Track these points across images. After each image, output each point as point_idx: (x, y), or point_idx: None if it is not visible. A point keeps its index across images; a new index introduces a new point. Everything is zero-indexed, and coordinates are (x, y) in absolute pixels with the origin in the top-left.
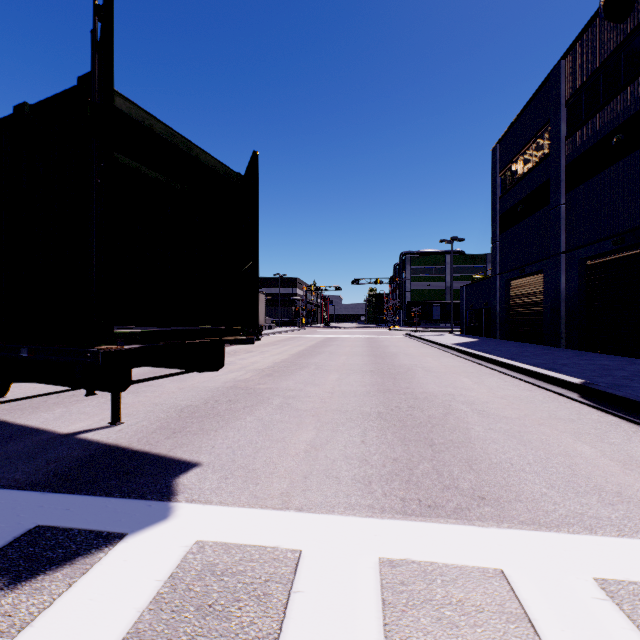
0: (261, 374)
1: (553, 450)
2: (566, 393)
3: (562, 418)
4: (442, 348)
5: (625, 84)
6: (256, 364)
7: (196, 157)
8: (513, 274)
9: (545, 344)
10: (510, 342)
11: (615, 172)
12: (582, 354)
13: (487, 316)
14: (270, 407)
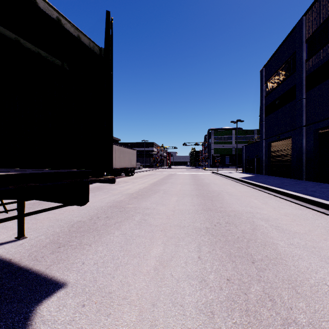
0: (130, 197)
1: None
2: (327, 212)
3: None
4: (234, 180)
5: None
6: (129, 190)
7: (58, 21)
8: (273, 139)
9: (293, 178)
10: (272, 176)
11: None
12: (318, 184)
13: (257, 162)
14: (132, 223)
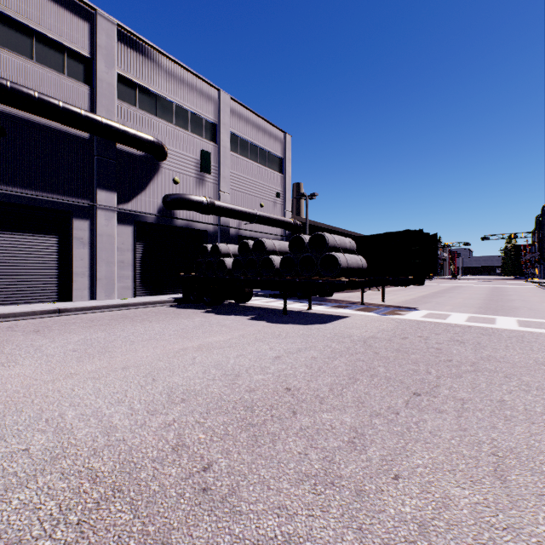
0: (419, 297)
1: None
2: None
3: None
4: None
5: None
6: (413, 295)
7: None
8: None
9: None
10: None
11: None
12: None
13: None
14: (432, 303)
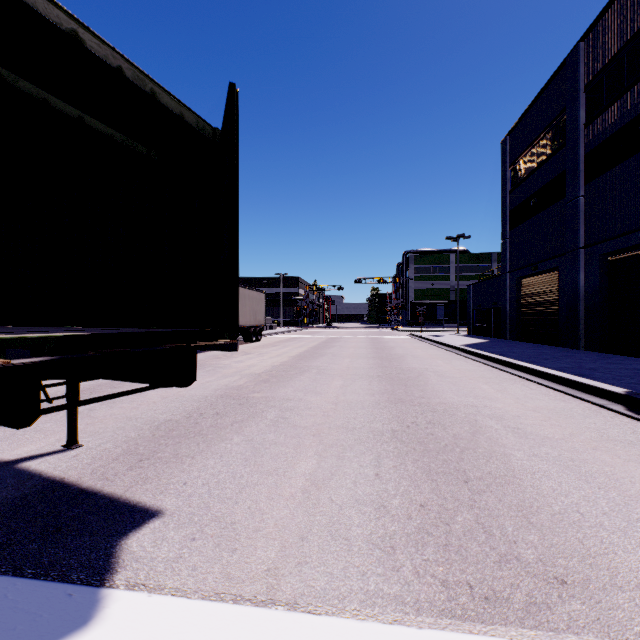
0: (257, 380)
1: (628, 490)
2: (609, 405)
3: (617, 439)
4: (451, 350)
5: None
6: (253, 368)
7: (152, 95)
8: (525, 272)
9: (561, 345)
10: (522, 343)
11: None
12: (606, 357)
13: (496, 316)
14: (263, 423)
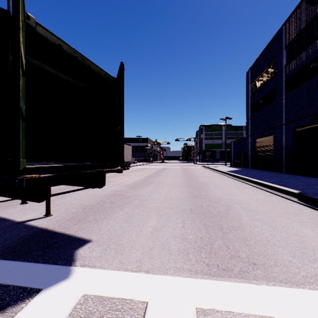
0: (128, 187)
1: (290, 232)
2: (290, 198)
3: (291, 212)
4: (221, 173)
5: (317, 37)
6: (126, 182)
7: (88, 66)
8: (257, 135)
9: (274, 171)
10: (256, 170)
11: (312, 82)
12: (294, 176)
13: (244, 157)
14: (132, 206)
